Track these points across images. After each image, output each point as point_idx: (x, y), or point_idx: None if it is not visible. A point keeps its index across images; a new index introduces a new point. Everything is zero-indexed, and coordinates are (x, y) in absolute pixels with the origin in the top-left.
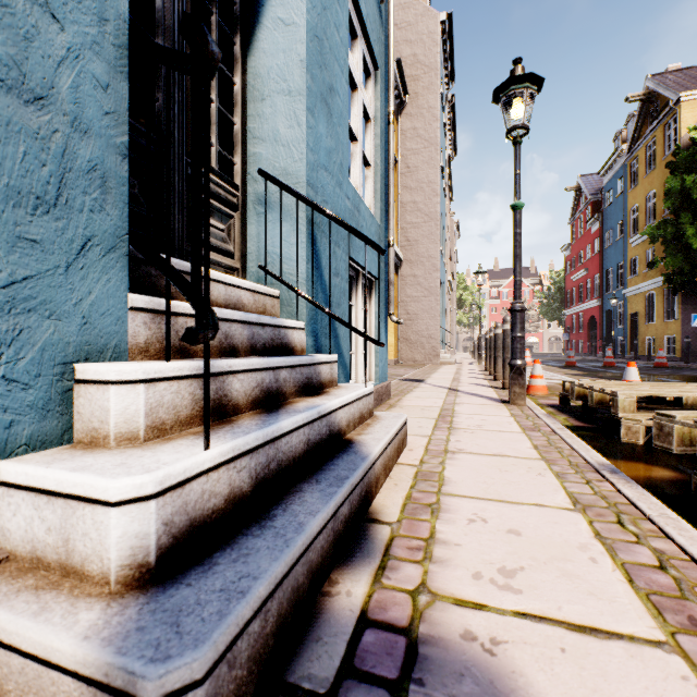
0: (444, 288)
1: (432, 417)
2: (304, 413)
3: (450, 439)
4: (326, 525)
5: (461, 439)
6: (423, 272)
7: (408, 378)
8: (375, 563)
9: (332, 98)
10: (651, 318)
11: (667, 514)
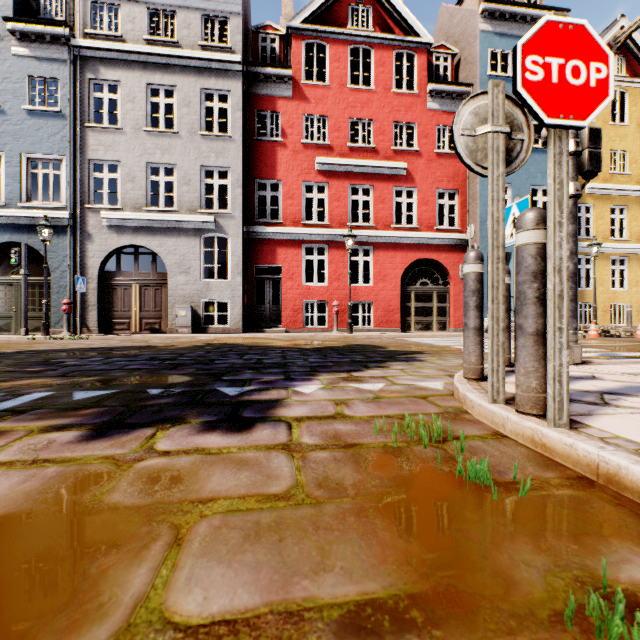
0: None
1: None
2: None
3: None
4: None
5: None
6: None
7: None
8: None
9: None
10: None
11: None
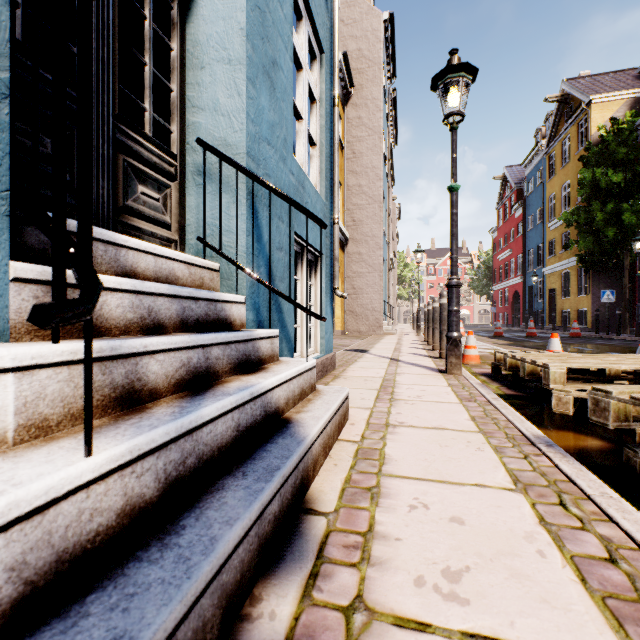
0: (387, 265)
1: (375, 388)
2: (233, 396)
3: (391, 411)
4: (247, 533)
5: (401, 411)
6: (367, 250)
7: (353, 348)
8: (306, 569)
9: (275, 72)
10: (566, 293)
11: (607, 493)
